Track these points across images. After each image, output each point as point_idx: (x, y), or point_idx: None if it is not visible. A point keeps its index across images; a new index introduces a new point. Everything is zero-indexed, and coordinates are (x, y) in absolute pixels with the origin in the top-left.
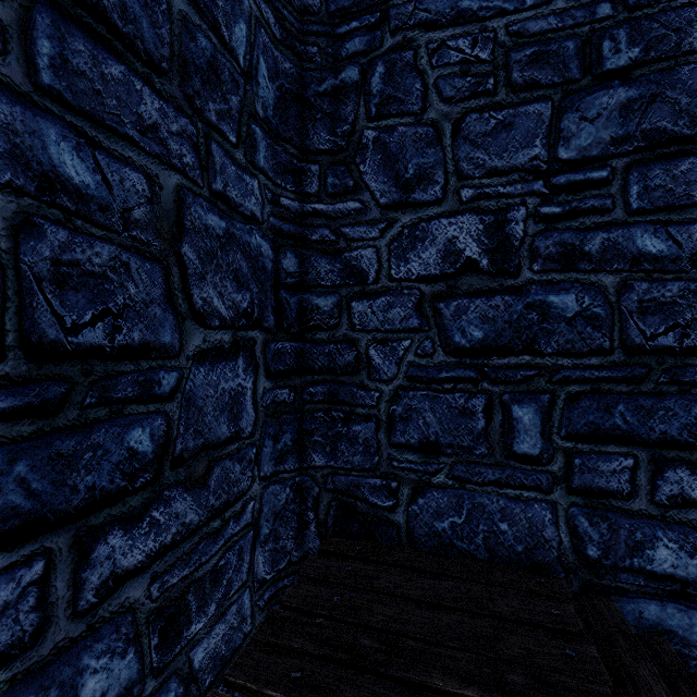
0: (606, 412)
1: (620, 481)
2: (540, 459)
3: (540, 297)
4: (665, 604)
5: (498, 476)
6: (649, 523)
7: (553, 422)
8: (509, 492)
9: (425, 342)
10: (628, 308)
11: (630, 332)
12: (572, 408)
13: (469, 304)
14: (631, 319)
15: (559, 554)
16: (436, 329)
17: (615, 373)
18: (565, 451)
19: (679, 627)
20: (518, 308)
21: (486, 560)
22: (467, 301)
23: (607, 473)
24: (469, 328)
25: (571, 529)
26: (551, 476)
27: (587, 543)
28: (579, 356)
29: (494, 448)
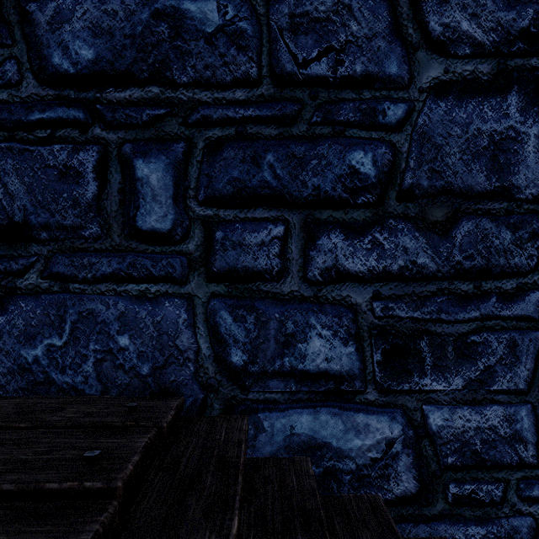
0: (253, 164)
1: (269, 257)
2: (173, 235)
3: (173, 3)
4: (319, 411)
5: (115, 266)
6: (302, 308)
7: (189, 181)
8: (131, 289)
9: (6, 64)
10: (279, 24)
11: (280, 56)
12: (213, 161)
13: (75, 7)
14: (281, 39)
15: (196, 369)
16: (24, 43)
17: (264, 110)
18: (204, 221)
19: (333, 437)
20: (144, 17)
21: (99, 395)
22: (72, 1)
23: (254, 247)
24: (75, 43)
25: (211, 331)
26: (187, 259)
27: (231, 347)
28: (222, 88)
29: (111, 224)
